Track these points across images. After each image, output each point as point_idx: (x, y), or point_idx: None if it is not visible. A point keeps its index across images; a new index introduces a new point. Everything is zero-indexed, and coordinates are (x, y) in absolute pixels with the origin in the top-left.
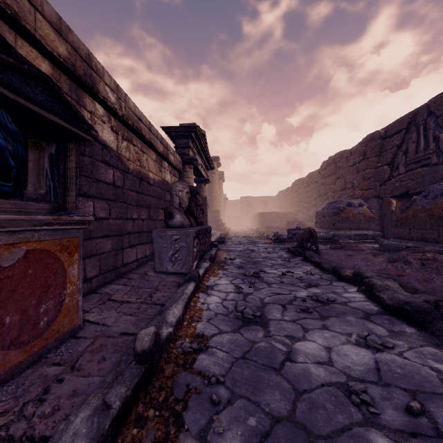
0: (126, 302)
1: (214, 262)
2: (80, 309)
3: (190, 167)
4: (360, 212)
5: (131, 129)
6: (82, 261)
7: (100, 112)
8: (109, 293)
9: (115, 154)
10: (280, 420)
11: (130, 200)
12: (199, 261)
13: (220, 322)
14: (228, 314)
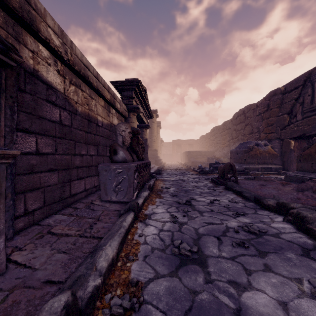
0: (64, 235)
1: (152, 191)
2: (1, 252)
3: (134, 114)
4: (266, 150)
5: (78, 76)
6: (22, 195)
7: (45, 54)
8: (51, 225)
9: (62, 95)
10: None
11: (78, 138)
12: (140, 191)
13: (156, 261)
14: (164, 249)
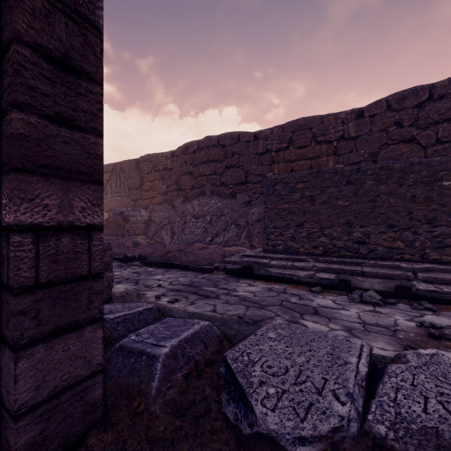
0: None
1: None
2: None
3: None
4: None
5: None
6: None
7: None
8: None
9: None
10: None
11: None
12: None
13: None
14: None
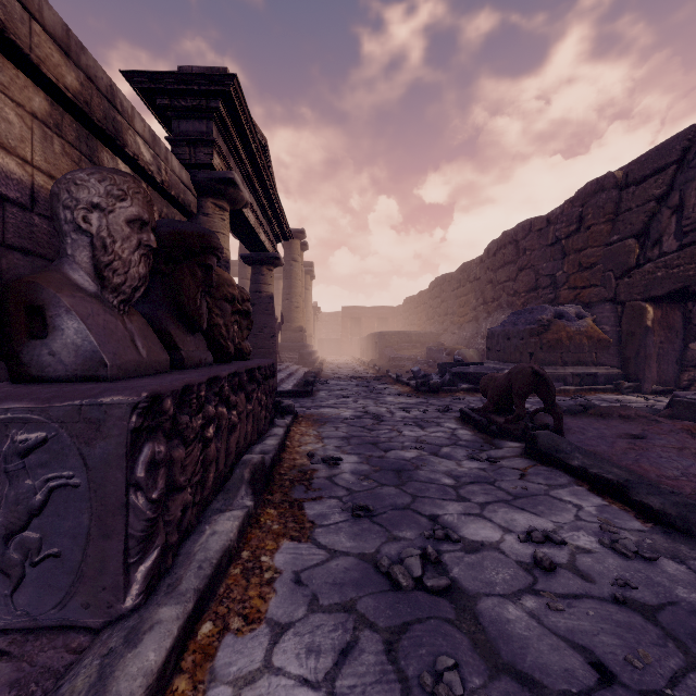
0: None
1: (271, 485)
2: None
3: (220, 204)
4: (582, 329)
5: None
6: None
7: None
8: None
9: None
10: None
11: None
12: (206, 504)
13: None
14: None
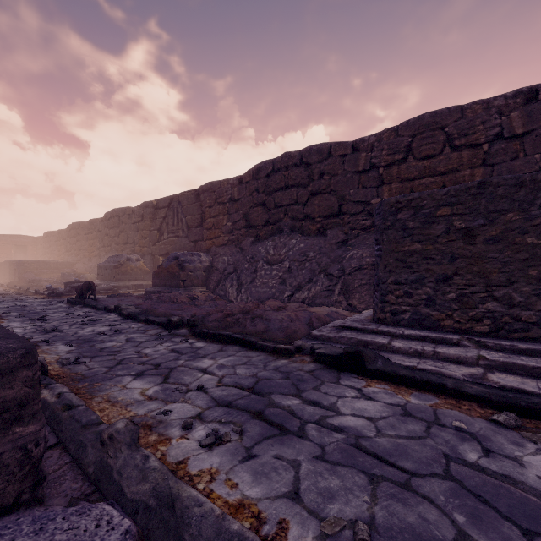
0: None
1: None
2: None
3: None
4: (138, 266)
5: None
6: None
7: None
8: None
9: None
10: (74, 340)
11: None
12: None
13: (32, 334)
14: (34, 332)
